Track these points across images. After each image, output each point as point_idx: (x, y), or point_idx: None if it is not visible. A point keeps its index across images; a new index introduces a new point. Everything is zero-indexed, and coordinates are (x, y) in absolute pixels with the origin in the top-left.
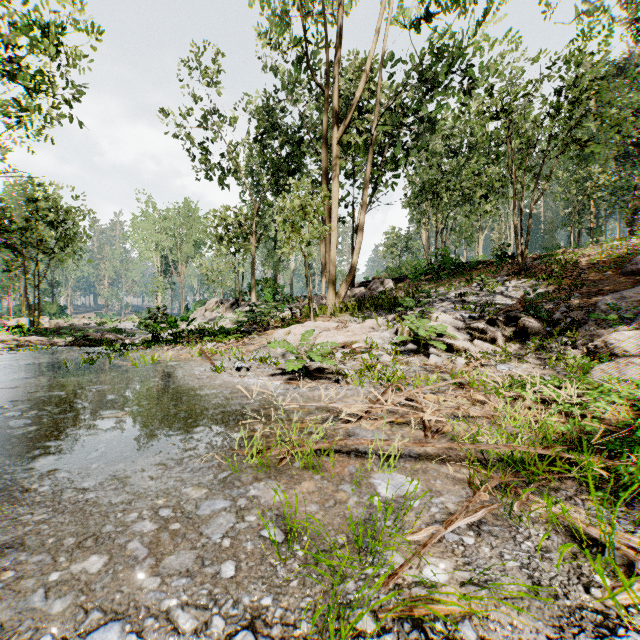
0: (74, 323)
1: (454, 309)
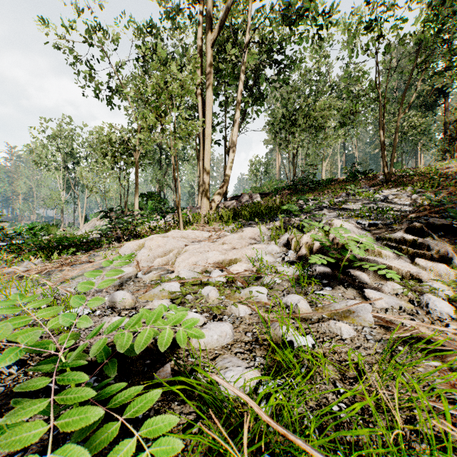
0: None
1: (341, 216)
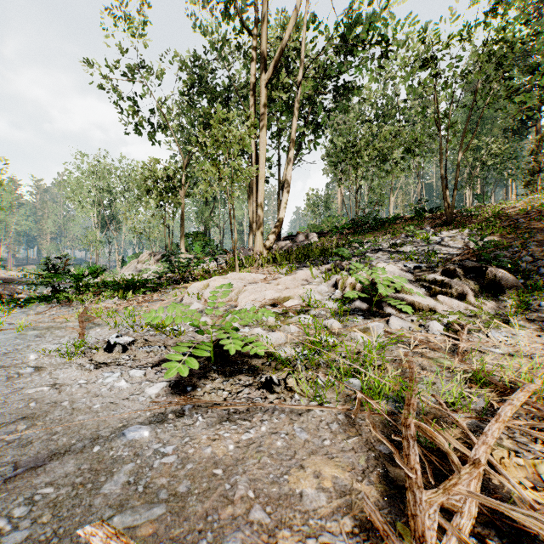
0: (0, 275)
1: (392, 259)
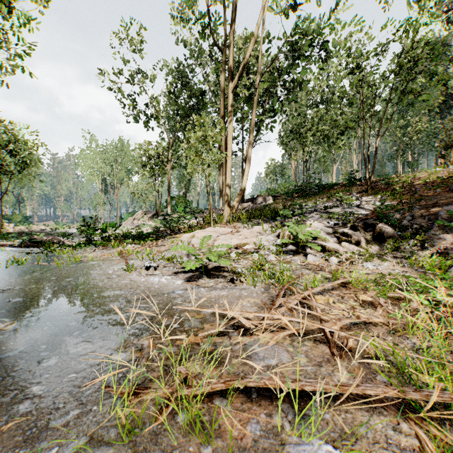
0: (34, 229)
1: (321, 218)
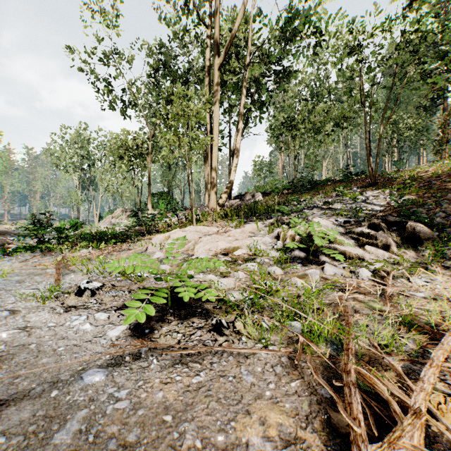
0: None
1: (325, 215)
